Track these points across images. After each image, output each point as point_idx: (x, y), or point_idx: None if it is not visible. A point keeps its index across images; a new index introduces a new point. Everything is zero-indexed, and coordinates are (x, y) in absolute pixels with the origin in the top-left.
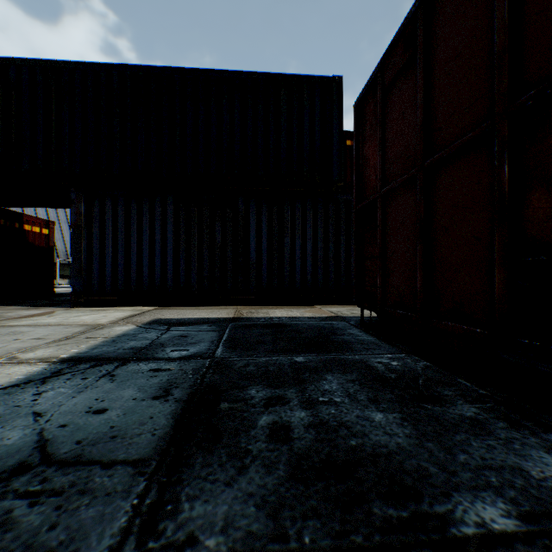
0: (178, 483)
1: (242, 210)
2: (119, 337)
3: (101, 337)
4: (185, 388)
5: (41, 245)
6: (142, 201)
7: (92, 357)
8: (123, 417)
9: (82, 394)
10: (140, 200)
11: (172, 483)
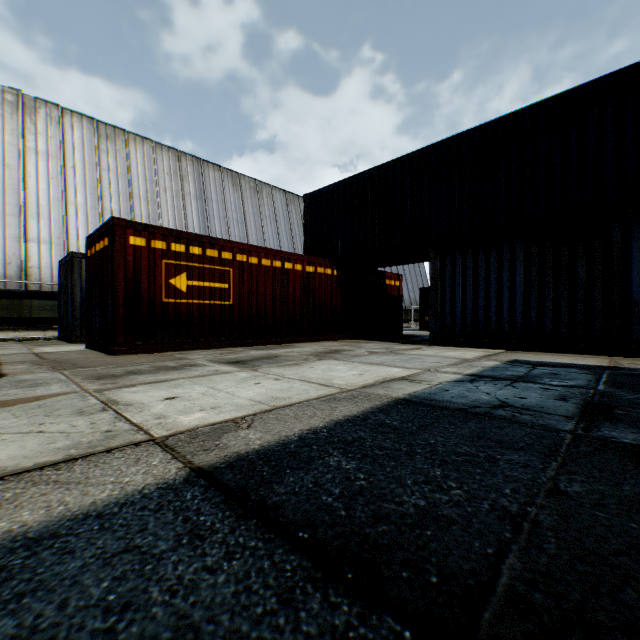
0: (596, 426)
1: (617, 240)
2: (493, 368)
3: (478, 366)
4: (577, 400)
5: (394, 295)
6: (489, 249)
7: (486, 376)
8: (540, 402)
9: (501, 390)
10: (486, 249)
11: (591, 425)
